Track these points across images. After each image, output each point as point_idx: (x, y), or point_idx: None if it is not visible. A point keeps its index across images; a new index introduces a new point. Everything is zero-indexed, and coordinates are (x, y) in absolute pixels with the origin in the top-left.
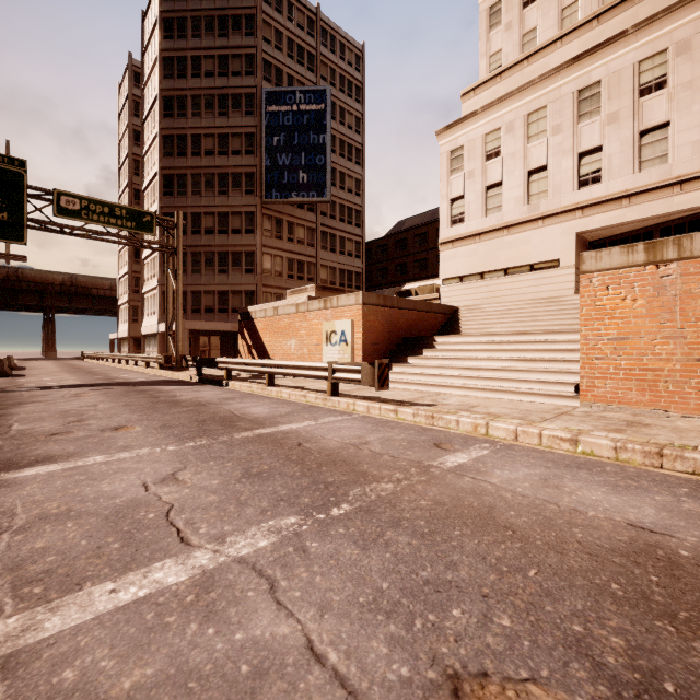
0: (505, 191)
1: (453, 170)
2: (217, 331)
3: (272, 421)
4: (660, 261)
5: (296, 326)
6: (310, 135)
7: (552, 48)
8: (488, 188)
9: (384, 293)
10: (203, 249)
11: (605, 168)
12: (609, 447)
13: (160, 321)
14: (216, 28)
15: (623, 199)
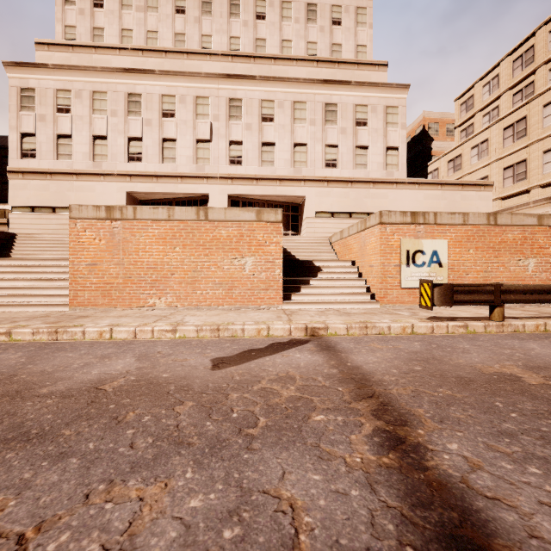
0: (75, 144)
1: (24, 106)
2: None
3: None
4: (113, 219)
5: None
6: None
7: (114, 52)
8: (60, 136)
9: None
10: None
11: (144, 154)
12: (30, 333)
13: None
14: None
15: (154, 177)
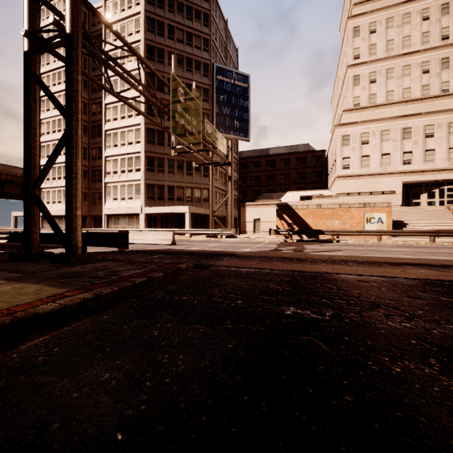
0: (371, 160)
1: (344, 144)
2: (168, 213)
3: None
4: None
5: (339, 214)
6: (240, 100)
7: (387, 106)
8: (362, 156)
9: (273, 195)
10: (176, 158)
11: (413, 160)
12: None
13: (144, 204)
14: (184, 12)
15: (420, 172)
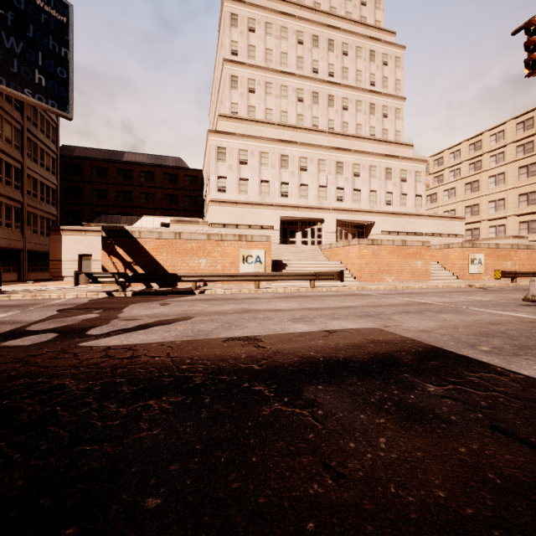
0: (250, 185)
1: (219, 159)
2: None
3: (357, 293)
4: (374, 244)
5: (208, 249)
6: (49, 38)
7: (266, 125)
8: (240, 179)
9: (121, 219)
10: None
11: (290, 193)
12: (401, 287)
13: None
14: None
15: (296, 208)
